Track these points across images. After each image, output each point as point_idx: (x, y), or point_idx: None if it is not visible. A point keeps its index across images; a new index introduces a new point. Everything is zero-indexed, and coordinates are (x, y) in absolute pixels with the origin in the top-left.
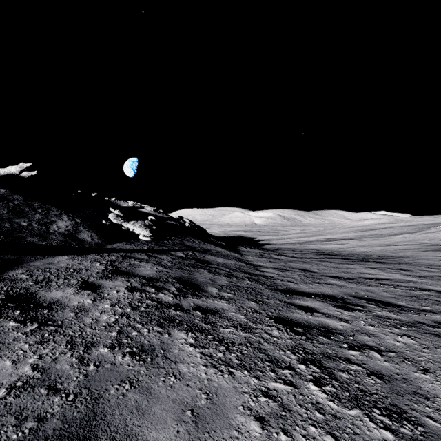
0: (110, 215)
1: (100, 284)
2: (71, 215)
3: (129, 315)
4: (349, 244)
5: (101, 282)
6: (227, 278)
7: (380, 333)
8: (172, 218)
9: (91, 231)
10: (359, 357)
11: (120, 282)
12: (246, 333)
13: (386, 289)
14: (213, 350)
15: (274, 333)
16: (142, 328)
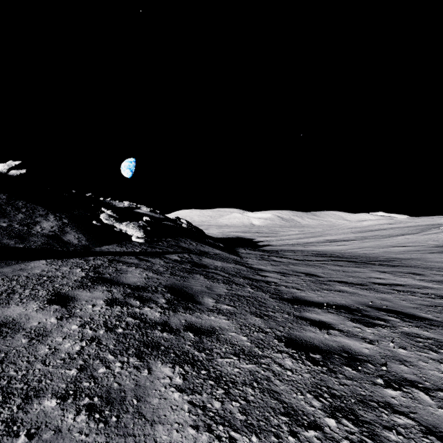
0: (102, 215)
1: (75, 295)
2: (58, 215)
3: (100, 341)
4: (350, 245)
5: (76, 293)
6: (226, 285)
7: (416, 359)
8: (169, 218)
9: (79, 232)
10: (403, 401)
11: (100, 292)
12: (251, 364)
13: (403, 296)
14: (207, 396)
15: (287, 363)
16: (115, 361)
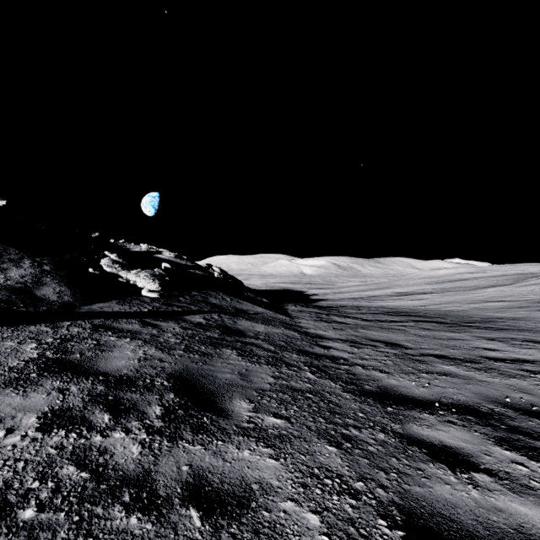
0: (103, 260)
1: None
2: (38, 260)
3: None
4: (428, 300)
5: None
6: (272, 369)
7: None
8: (198, 266)
9: (64, 283)
10: None
11: (43, 394)
12: None
13: None
14: None
15: None
16: None
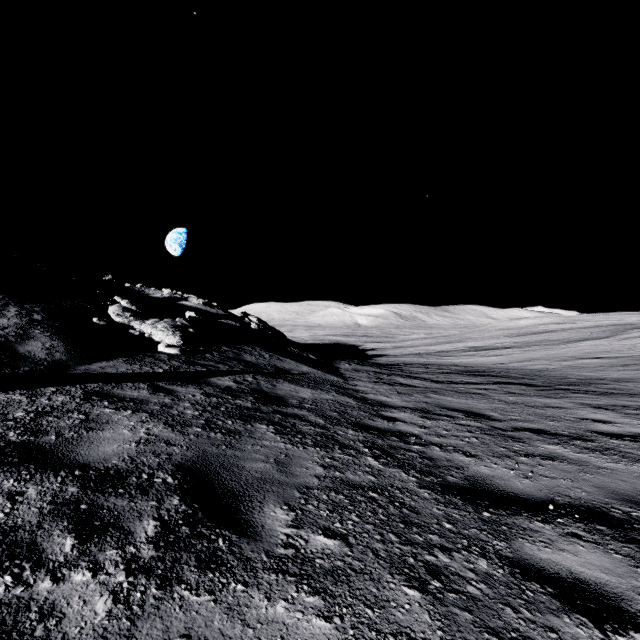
0: (111, 308)
1: None
2: (28, 307)
3: None
4: (509, 356)
5: None
6: (321, 453)
7: None
8: (232, 315)
9: (57, 337)
10: None
11: None
12: None
13: None
14: None
15: None
16: None
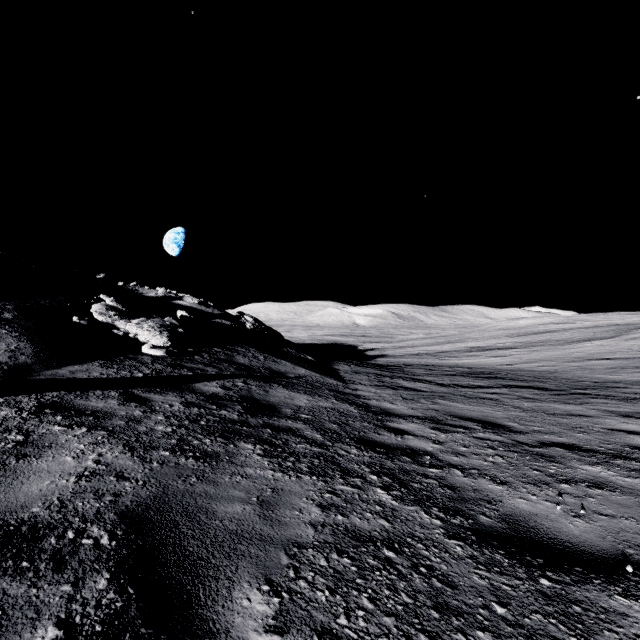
0: (94, 306)
1: None
2: None
3: None
4: (512, 356)
5: None
6: (318, 484)
7: None
8: (228, 314)
9: (26, 337)
10: None
11: None
12: None
13: None
14: None
15: None
16: None
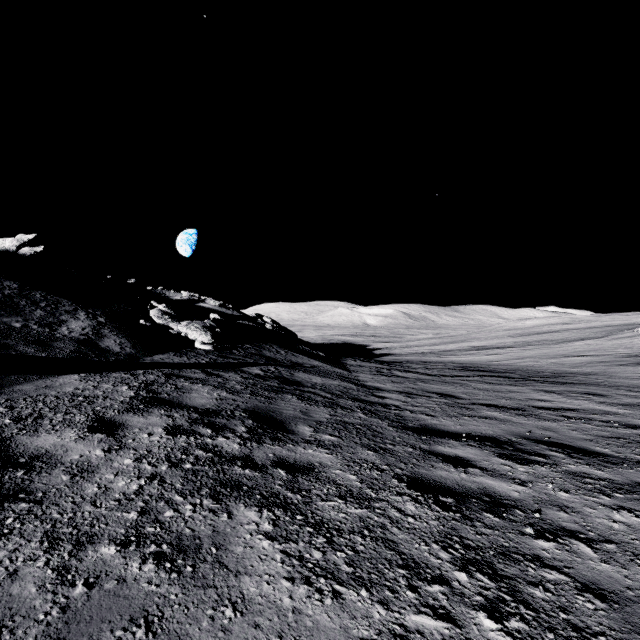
0: (152, 311)
1: (124, 421)
2: (91, 311)
3: (163, 479)
4: (506, 354)
5: (125, 418)
6: (328, 410)
7: (581, 505)
8: (246, 316)
9: (122, 335)
10: (556, 555)
11: (157, 417)
12: (361, 508)
13: (575, 425)
14: (304, 545)
15: (408, 507)
16: (184, 503)
